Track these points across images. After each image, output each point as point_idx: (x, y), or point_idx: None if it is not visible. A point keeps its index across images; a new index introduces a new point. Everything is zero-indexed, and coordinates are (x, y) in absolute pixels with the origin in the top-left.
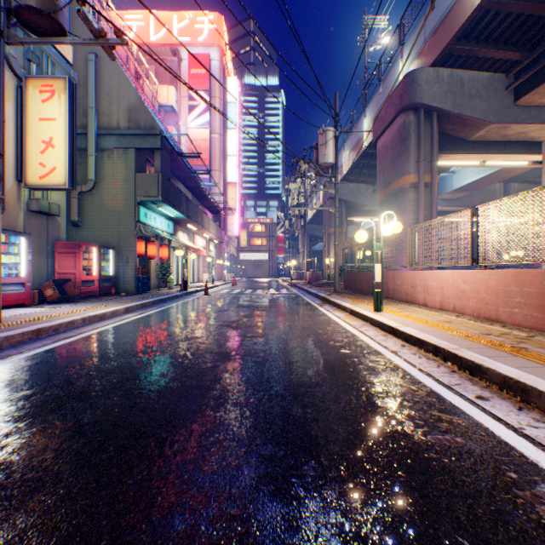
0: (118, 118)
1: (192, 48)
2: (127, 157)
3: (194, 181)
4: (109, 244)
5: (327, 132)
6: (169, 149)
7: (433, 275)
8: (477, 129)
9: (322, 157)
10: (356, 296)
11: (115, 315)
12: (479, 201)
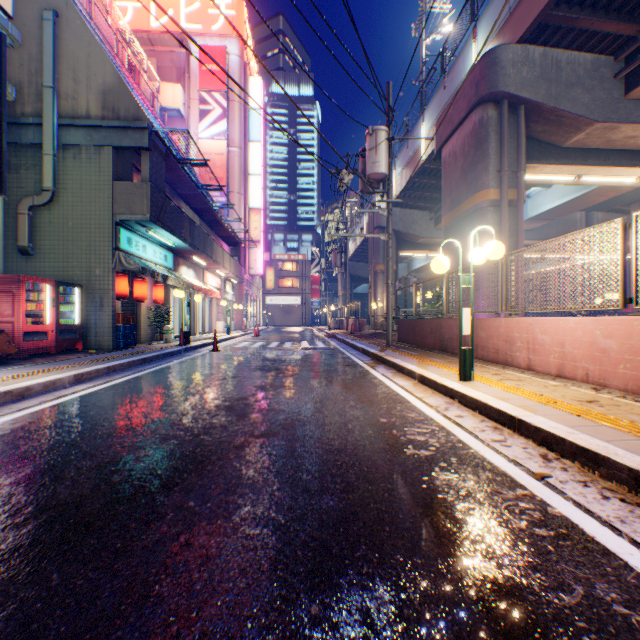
0: (88, 104)
1: (204, 39)
2: (100, 158)
3: (203, 201)
4: (74, 281)
5: (378, 132)
6: (162, 151)
7: (544, 324)
8: (576, 130)
9: (371, 166)
10: (419, 353)
11: (52, 388)
12: (556, 233)
